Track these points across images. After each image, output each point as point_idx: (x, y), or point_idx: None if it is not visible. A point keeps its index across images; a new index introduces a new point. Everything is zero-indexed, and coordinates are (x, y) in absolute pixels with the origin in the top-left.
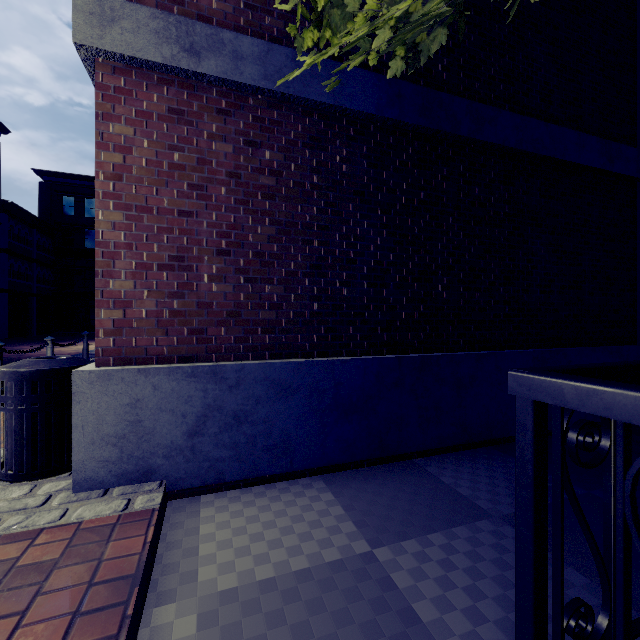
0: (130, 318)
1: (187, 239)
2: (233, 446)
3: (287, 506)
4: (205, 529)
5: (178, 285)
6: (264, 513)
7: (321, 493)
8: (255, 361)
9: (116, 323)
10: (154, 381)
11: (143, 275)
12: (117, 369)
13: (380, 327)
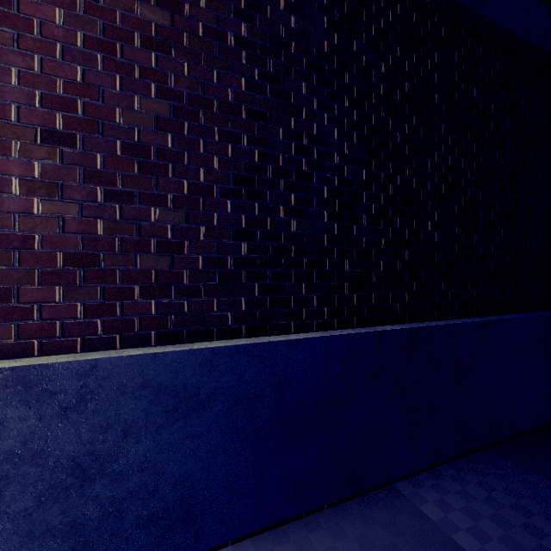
0: None
1: None
2: (70, 529)
3: None
4: None
5: None
6: None
7: None
8: (126, 350)
9: None
10: None
11: None
12: None
13: (348, 284)
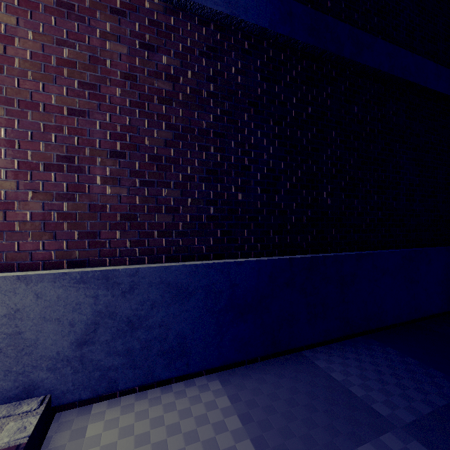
0: (12, 221)
1: (78, 139)
2: (126, 353)
3: (181, 417)
4: None
5: (68, 186)
6: (156, 429)
7: (217, 397)
8: (151, 264)
9: None
10: (36, 289)
11: (27, 175)
12: None
13: (272, 230)
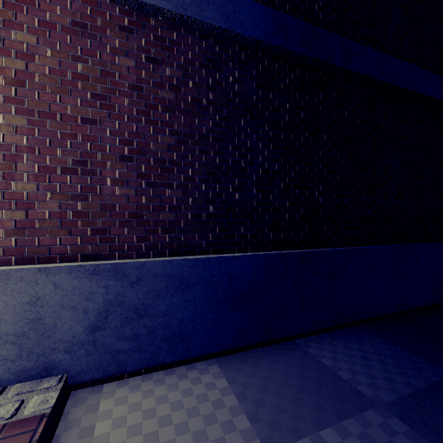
0: (32, 219)
1: (90, 145)
2: (134, 338)
3: (184, 396)
4: (100, 428)
5: (81, 188)
6: (161, 405)
7: (216, 379)
8: (156, 258)
9: (18, 224)
10: (55, 279)
11: (46, 178)
12: (16, 269)
13: (267, 227)
